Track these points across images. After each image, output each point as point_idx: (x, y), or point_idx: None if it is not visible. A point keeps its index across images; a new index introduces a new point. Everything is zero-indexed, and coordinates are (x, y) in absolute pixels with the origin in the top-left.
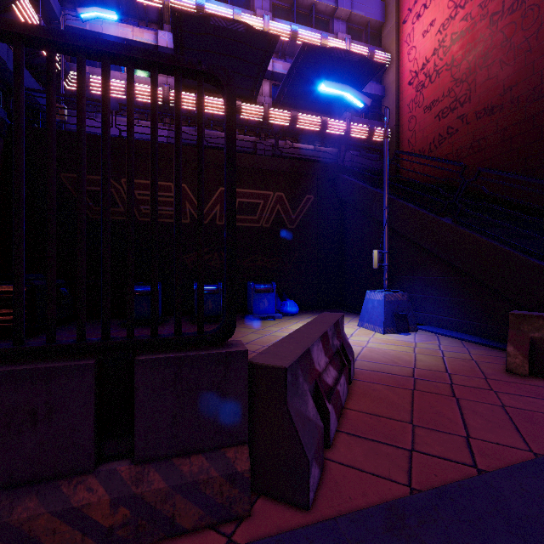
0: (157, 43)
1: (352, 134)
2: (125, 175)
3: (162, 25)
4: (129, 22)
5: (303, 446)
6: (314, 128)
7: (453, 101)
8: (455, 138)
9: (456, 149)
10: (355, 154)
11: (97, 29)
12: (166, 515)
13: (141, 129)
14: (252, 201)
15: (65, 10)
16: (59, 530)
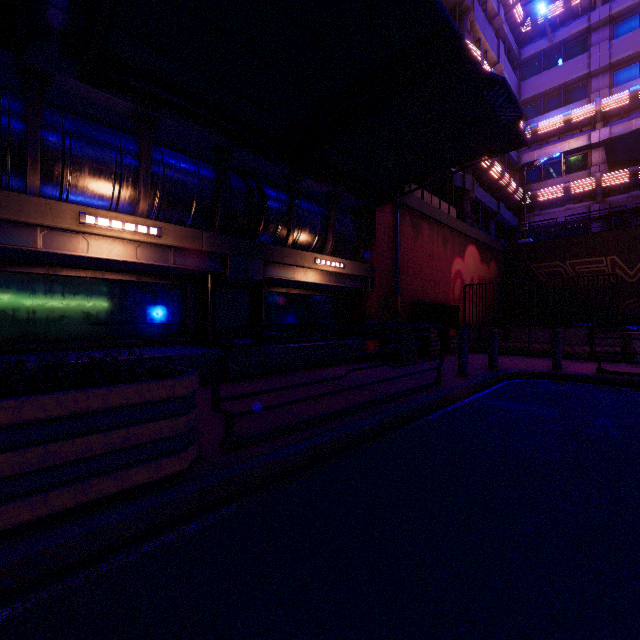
0: (589, 142)
1: None
2: (568, 259)
3: (594, 124)
4: (565, 138)
5: (634, 348)
6: None
7: None
8: None
9: None
10: None
11: (541, 156)
12: (600, 355)
13: (575, 212)
14: None
15: (520, 156)
16: (581, 352)
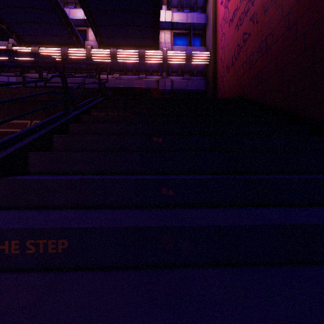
0: None
1: (170, 61)
2: None
3: None
4: None
5: None
6: (134, 61)
7: (247, 3)
8: (248, 44)
9: (249, 55)
10: (179, 78)
11: None
12: None
13: None
14: (10, 130)
15: None
16: None
